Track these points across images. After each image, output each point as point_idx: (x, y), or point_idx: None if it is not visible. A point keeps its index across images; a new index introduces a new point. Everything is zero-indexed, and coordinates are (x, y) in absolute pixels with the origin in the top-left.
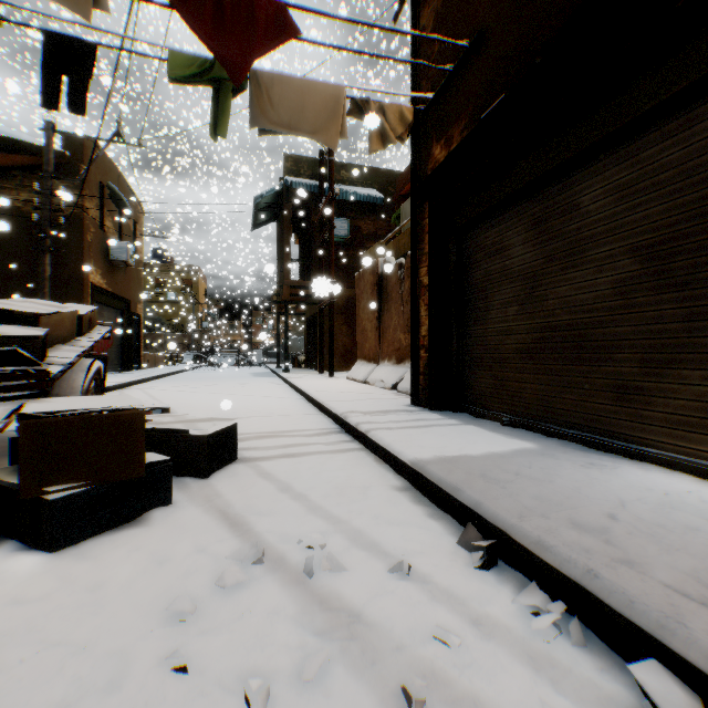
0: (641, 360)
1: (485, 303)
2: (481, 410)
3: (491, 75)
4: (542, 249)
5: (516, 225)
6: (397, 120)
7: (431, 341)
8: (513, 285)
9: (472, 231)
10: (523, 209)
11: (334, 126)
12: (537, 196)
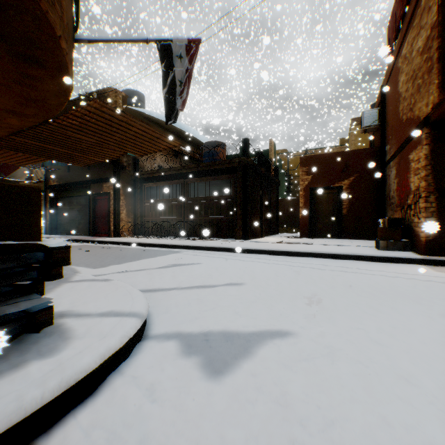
0: (79, 223)
1: (62, 213)
2: (62, 233)
3: (62, 177)
4: (70, 207)
5: (67, 201)
6: (42, 173)
7: (51, 220)
8: (67, 211)
9: (60, 199)
10: (68, 199)
11: (26, 176)
12: (70, 198)
